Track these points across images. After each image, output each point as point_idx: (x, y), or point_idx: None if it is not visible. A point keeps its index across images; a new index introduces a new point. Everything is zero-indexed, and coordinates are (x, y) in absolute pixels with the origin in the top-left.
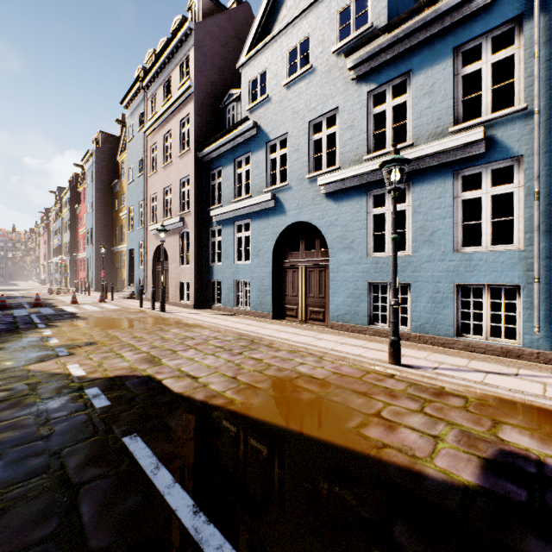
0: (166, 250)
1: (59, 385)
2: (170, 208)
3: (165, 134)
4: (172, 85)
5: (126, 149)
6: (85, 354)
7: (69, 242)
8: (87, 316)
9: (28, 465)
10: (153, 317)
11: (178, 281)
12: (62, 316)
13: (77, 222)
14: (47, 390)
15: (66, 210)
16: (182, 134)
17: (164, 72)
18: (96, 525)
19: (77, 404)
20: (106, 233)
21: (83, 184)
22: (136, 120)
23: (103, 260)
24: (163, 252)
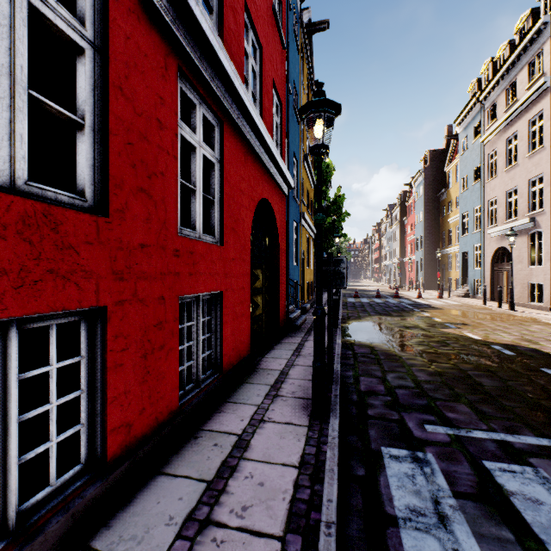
0: (507, 251)
1: (469, 340)
2: (513, 209)
3: (506, 138)
4: (516, 88)
5: (452, 159)
6: (469, 329)
7: (398, 248)
8: (441, 308)
9: (491, 363)
10: (502, 314)
11: (525, 282)
12: (421, 305)
13: (404, 232)
14: (465, 341)
15: (396, 222)
16: (531, 132)
17: (506, 79)
18: (548, 386)
19: (492, 350)
20: (433, 238)
21: (410, 199)
22: (470, 133)
23: (430, 262)
24: (511, 255)
